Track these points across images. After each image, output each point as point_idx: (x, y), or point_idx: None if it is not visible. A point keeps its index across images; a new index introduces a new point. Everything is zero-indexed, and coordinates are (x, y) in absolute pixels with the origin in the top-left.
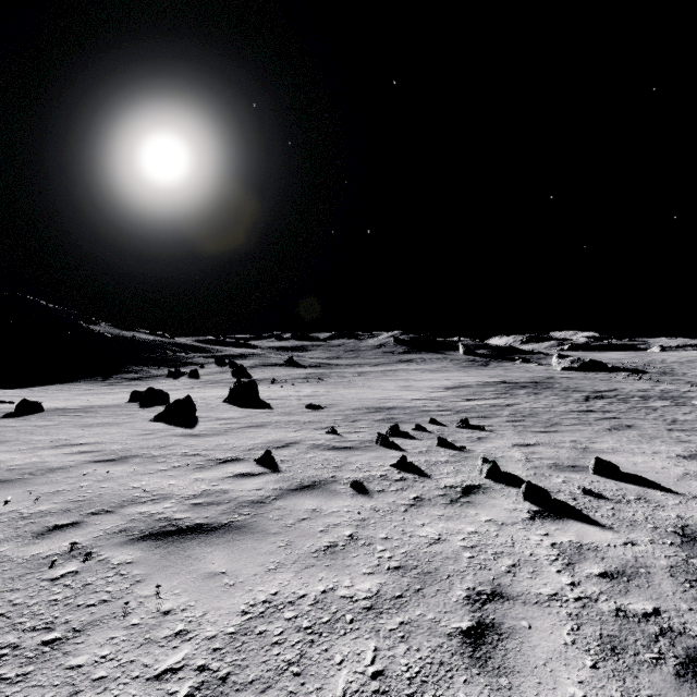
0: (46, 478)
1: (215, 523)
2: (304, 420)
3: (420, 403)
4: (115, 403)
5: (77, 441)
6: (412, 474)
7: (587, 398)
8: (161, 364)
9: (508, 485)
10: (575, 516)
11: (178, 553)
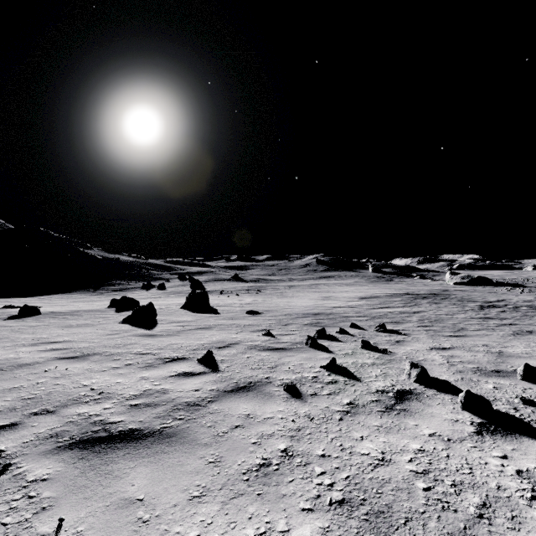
0: (11, 374)
1: (147, 429)
2: (244, 324)
3: (340, 310)
4: (98, 308)
5: (54, 339)
6: (342, 376)
7: (481, 307)
8: (138, 279)
9: (439, 390)
10: (527, 432)
11: (99, 468)
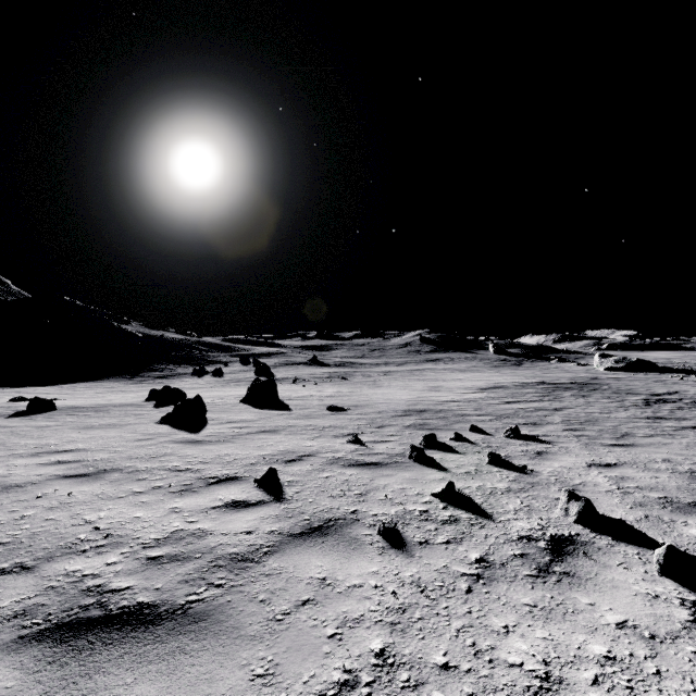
0: None
1: (165, 603)
2: (323, 425)
3: (454, 406)
4: (133, 402)
5: (64, 447)
6: (464, 511)
7: (647, 401)
8: (187, 362)
9: (616, 538)
10: None
11: (74, 684)
